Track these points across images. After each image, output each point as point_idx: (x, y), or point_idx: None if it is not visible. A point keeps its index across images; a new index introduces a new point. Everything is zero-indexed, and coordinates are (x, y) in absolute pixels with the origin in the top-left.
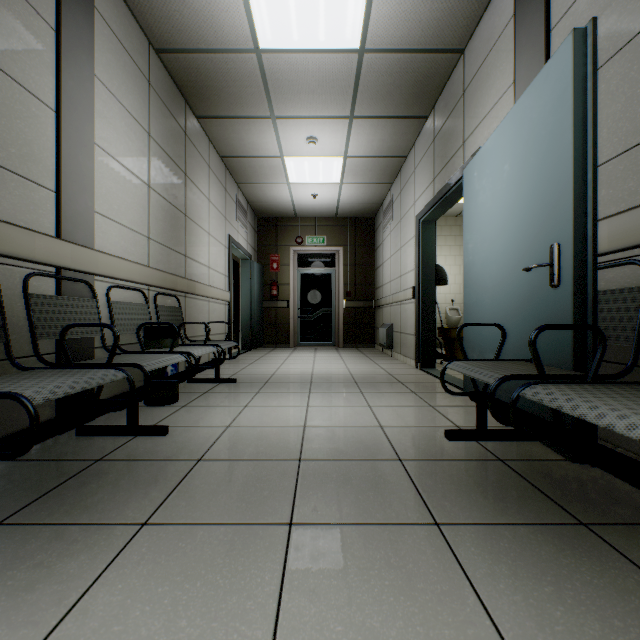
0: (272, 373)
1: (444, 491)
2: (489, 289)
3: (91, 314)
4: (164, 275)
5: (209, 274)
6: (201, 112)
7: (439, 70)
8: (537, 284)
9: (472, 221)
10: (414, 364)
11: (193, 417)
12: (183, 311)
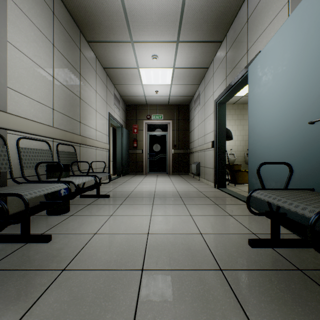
0: (131, 191)
1: (269, 314)
2: (271, 139)
3: (1, 156)
4: (64, 132)
5: (96, 134)
6: (90, 38)
7: (231, 9)
8: (319, 133)
9: (256, 97)
10: (213, 185)
11: (74, 225)
12: (78, 154)
